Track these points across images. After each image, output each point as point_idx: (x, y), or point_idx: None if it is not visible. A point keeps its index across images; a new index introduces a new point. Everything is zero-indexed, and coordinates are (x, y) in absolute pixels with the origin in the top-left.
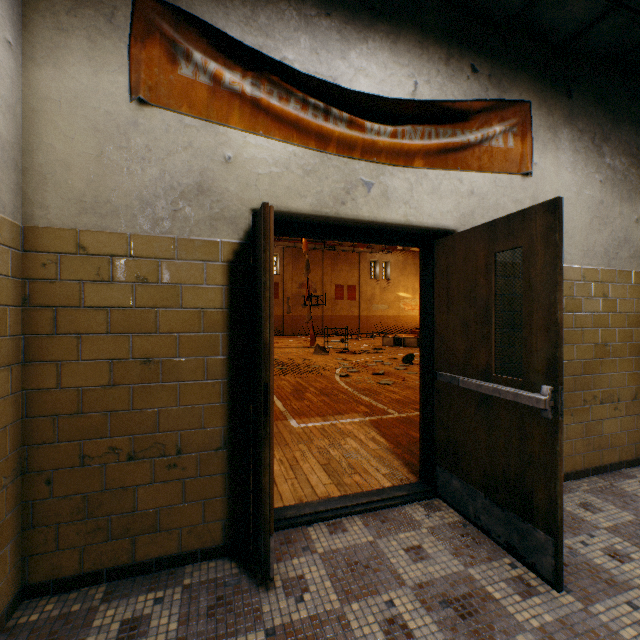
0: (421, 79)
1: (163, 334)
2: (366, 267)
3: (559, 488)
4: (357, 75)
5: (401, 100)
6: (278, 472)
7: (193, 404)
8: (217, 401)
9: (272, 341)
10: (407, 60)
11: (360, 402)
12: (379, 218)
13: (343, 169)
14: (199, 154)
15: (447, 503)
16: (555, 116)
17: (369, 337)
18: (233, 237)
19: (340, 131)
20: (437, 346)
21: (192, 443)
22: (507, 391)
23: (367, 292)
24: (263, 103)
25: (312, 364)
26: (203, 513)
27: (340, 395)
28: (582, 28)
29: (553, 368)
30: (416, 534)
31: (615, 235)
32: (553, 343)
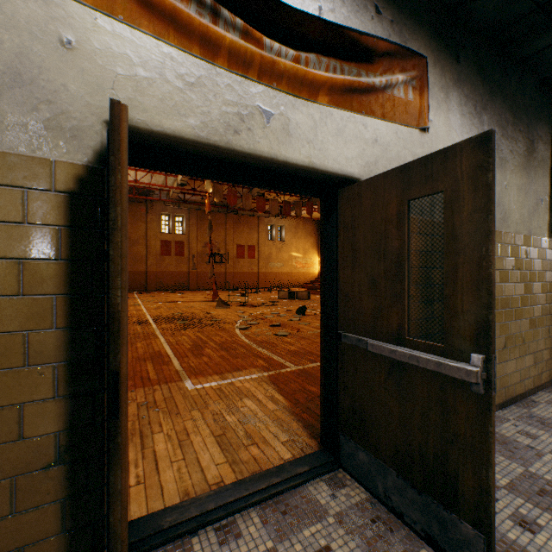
0: (326, 5)
1: None
2: (264, 230)
3: (492, 476)
4: None
5: (306, 14)
6: (163, 453)
7: (3, 404)
8: (47, 395)
9: (125, 308)
10: None
11: (259, 356)
12: (280, 156)
13: (236, 89)
14: (14, 25)
15: (352, 477)
16: (447, 77)
17: (267, 291)
18: (75, 157)
19: (232, 38)
20: (341, 304)
21: (1, 464)
22: (428, 359)
23: (265, 252)
24: None
25: (214, 317)
26: None
27: (239, 349)
28: None
29: (485, 333)
30: (323, 527)
31: None
32: (485, 303)
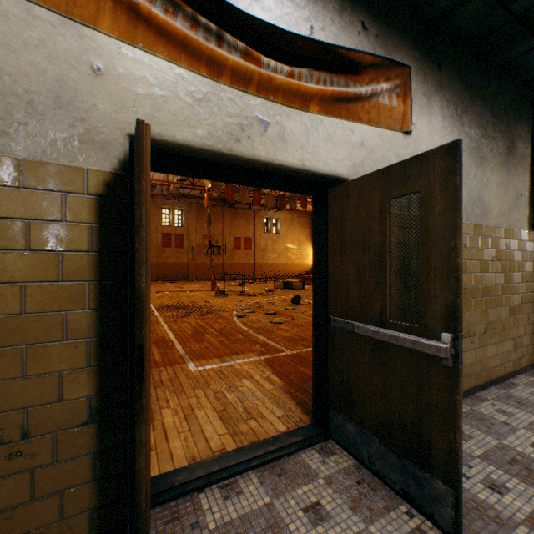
0: (317, 24)
1: (0, 284)
2: (260, 222)
3: (459, 438)
4: (253, 5)
5: (299, 36)
6: (171, 425)
7: (47, 372)
8: (81, 365)
9: (148, 291)
10: (303, 2)
11: (255, 341)
12: (276, 160)
13: (238, 103)
14: (55, 57)
15: (341, 446)
16: (429, 84)
17: (263, 281)
18: (104, 165)
19: (234, 59)
20: (331, 292)
21: (45, 421)
22: (405, 338)
23: (261, 243)
24: (143, 9)
25: (213, 306)
26: (61, 507)
27: (237, 335)
28: (452, 7)
29: (453, 315)
30: (314, 487)
31: (471, 194)
32: (453, 289)
